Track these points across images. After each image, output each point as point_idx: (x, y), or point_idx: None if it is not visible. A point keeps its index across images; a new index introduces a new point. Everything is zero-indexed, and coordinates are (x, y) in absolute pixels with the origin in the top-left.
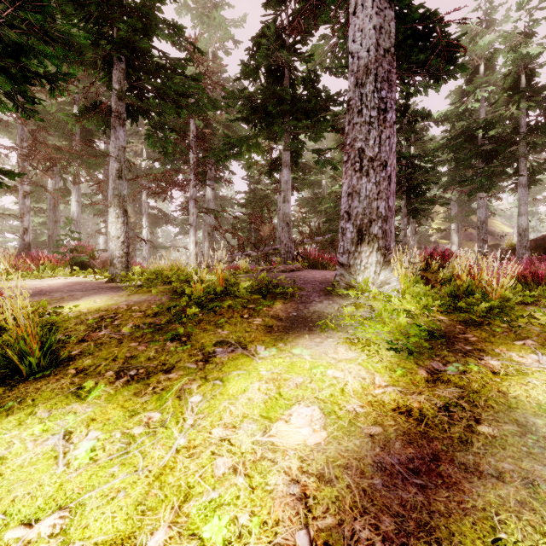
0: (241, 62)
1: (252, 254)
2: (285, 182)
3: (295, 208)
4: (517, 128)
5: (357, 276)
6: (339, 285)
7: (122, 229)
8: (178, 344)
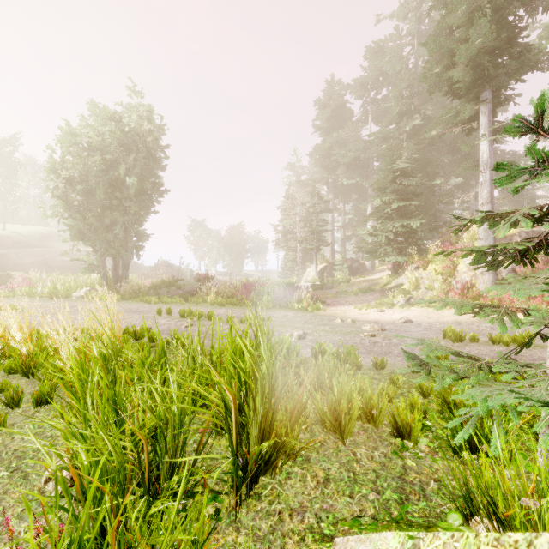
0: None
1: None
2: None
3: None
4: None
5: None
6: None
7: None
8: None
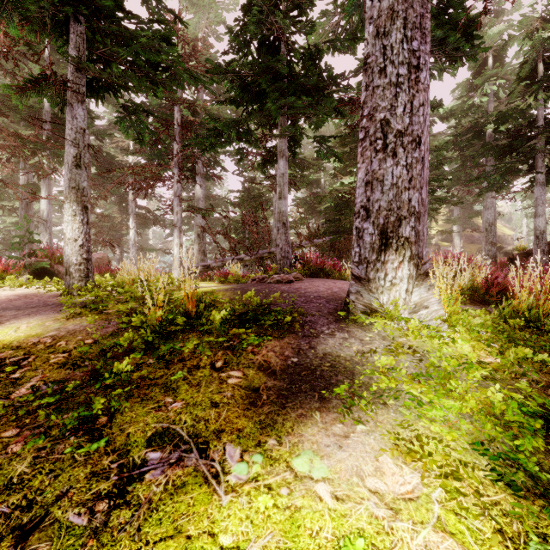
0: (229, 30)
1: (244, 258)
2: (281, 176)
3: (292, 209)
4: (533, 122)
5: (379, 295)
6: (354, 307)
7: (80, 229)
8: (86, 436)
